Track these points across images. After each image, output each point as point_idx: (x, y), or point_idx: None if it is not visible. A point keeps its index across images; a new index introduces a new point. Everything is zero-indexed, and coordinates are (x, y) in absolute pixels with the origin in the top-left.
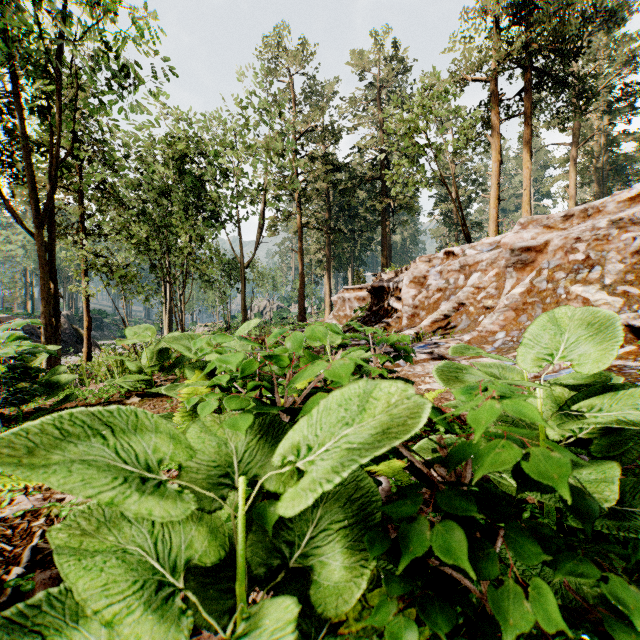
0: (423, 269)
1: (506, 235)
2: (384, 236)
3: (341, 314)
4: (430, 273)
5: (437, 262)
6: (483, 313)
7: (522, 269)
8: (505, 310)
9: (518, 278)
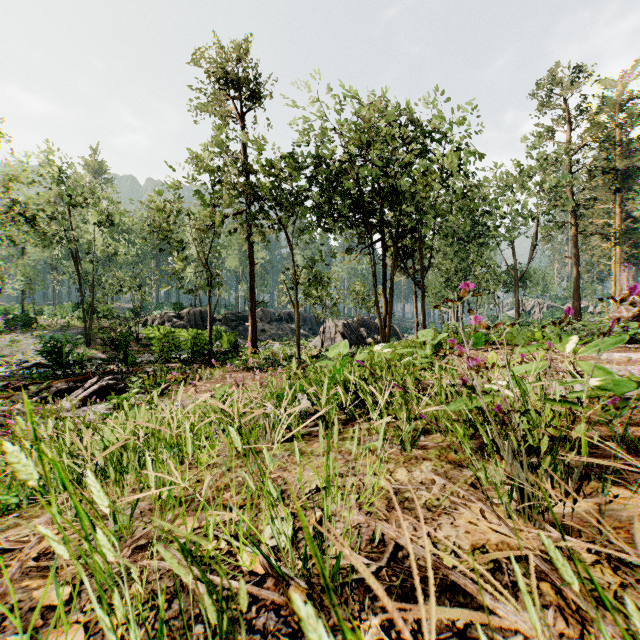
0: None
1: None
2: None
3: (615, 315)
4: None
5: None
6: None
7: None
8: None
9: None
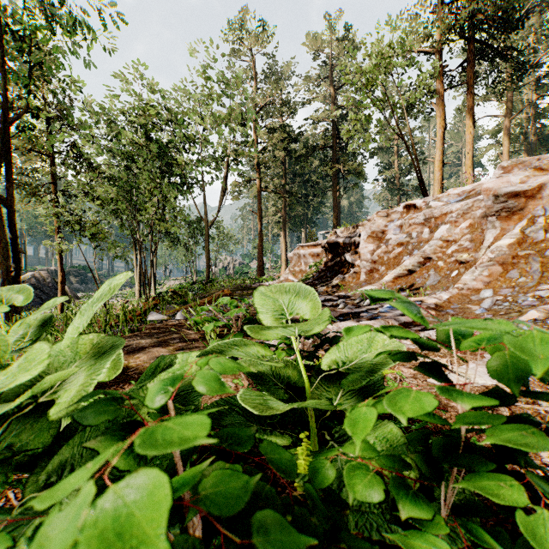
0: (381, 224)
1: (478, 184)
2: (335, 199)
3: (296, 269)
4: (389, 227)
5: (396, 216)
6: (456, 268)
7: (507, 218)
8: (490, 264)
9: (502, 228)
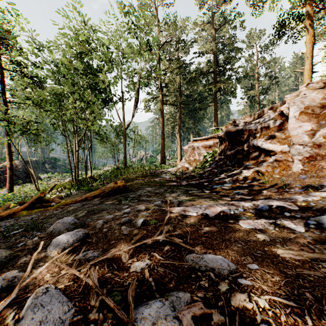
0: (315, 97)
1: None
2: (215, 109)
3: (191, 159)
4: None
5: None
6: None
7: None
8: None
9: None
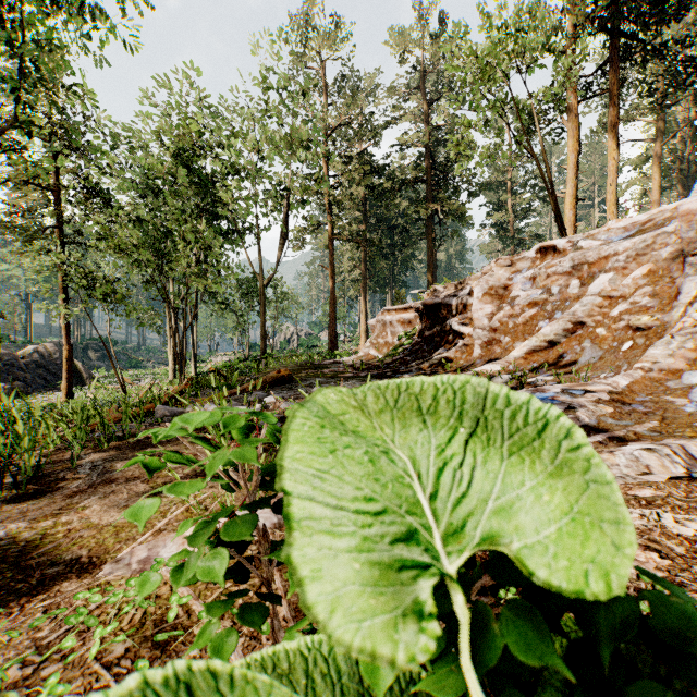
0: (502, 276)
1: (659, 210)
2: (430, 249)
3: (381, 341)
4: (514, 281)
5: (524, 265)
6: (629, 337)
7: None
8: (696, 331)
9: None
